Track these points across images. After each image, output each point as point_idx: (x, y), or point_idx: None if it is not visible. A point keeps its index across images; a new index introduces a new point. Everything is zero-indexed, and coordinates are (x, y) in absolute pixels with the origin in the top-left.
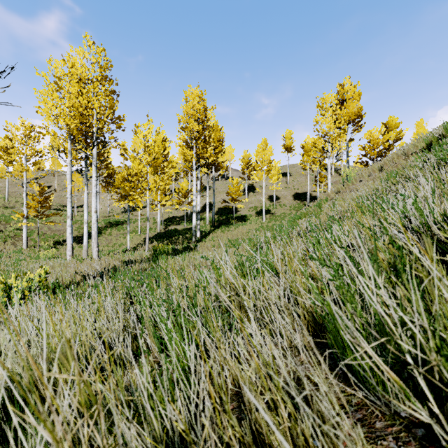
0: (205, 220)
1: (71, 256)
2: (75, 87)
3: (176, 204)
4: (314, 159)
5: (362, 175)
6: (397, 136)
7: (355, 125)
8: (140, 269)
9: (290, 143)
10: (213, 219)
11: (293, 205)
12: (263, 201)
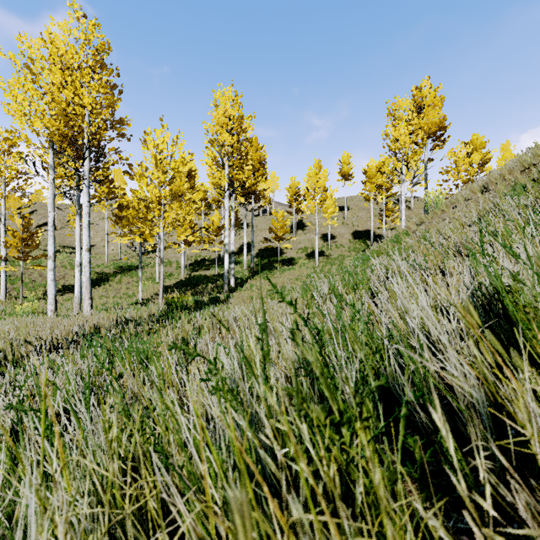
0: (242, 264)
1: (53, 312)
2: (56, 74)
3: (205, 244)
4: (384, 183)
5: (456, 199)
6: (482, 159)
7: (437, 140)
8: (134, 335)
9: (348, 169)
10: (252, 262)
11: (353, 245)
12: (316, 239)
